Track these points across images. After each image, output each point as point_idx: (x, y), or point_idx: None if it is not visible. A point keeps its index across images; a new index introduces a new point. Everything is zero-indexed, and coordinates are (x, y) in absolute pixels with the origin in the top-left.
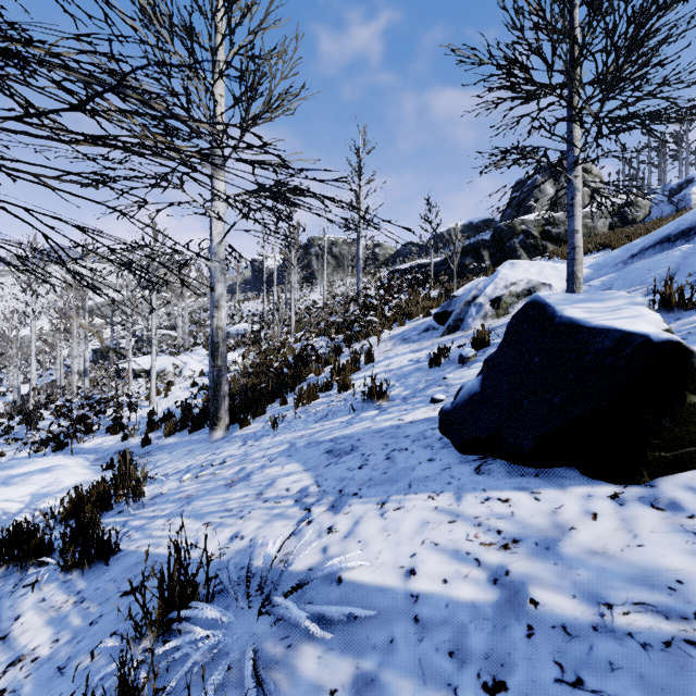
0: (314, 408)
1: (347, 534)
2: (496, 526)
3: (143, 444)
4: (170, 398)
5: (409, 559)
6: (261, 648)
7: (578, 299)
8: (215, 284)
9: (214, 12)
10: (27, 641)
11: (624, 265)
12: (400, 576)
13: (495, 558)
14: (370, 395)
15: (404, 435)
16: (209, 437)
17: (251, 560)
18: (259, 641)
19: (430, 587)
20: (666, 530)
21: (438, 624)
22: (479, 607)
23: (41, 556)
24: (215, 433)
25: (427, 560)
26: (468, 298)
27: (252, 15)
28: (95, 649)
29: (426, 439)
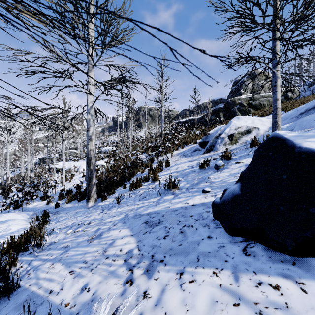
0: (139, 191)
1: (156, 302)
2: None
3: (55, 207)
4: (72, 182)
5: None
6: None
7: (307, 135)
8: (89, 127)
9: None
10: None
11: (297, 118)
12: None
13: None
14: (168, 186)
15: (189, 215)
16: (86, 205)
17: None
18: None
19: None
20: None
21: None
22: None
23: None
24: (89, 203)
25: None
26: (216, 135)
27: None
28: None
29: (204, 220)
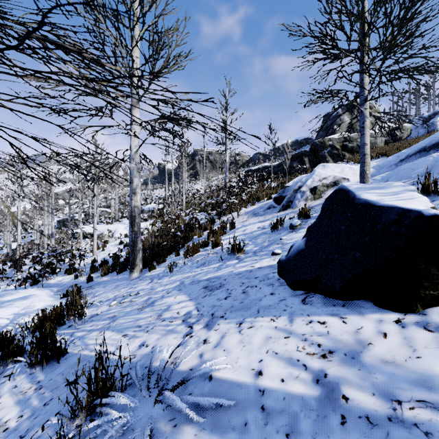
0: (197, 258)
1: (216, 345)
2: (317, 341)
3: (87, 281)
4: (105, 251)
5: (258, 363)
6: (156, 427)
7: (370, 187)
8: (133, 178)
9: (132, 3)
10: (2, 416)
11: (396, 166)
12: (252, 376)
13: (317, 364)
14: (232, 250)
15: (254, 277)
16: (129, 277)
17: (151, 363)
18: (155, 421)
19: (272, 385)
20: (436, 346)
21: (278, 412)
22: (306, 400)
23: (17, 356)
24: (133, 274)
25: (270, 365)
26: (295, 187)
27: (157, 5)
28: (45, 424)
29: (269, 280)
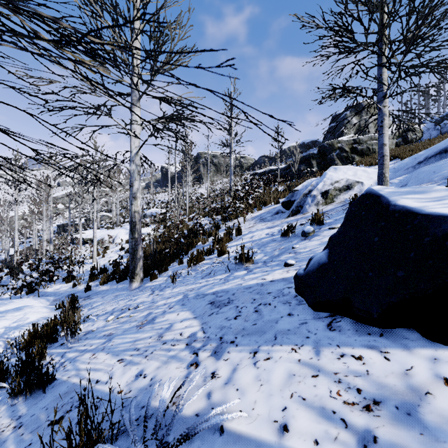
0: (201, 267)
1: (227, 381)
2: (355, 384)
3: (85, 290)
4: (106, 258)
5: (281, 413)
6: None
7: (405, 191)
8: (133, 182)
9: None
10: None
11: (414, 169)
12: (275, 432)
13: (360, 420)
14: (240, 259)
15: (267, 292)
16: (129, 287)
17: (149, 405)
18: None
19: None
20: None
21: None
22: None
23: None
24: (133, 284)
25: (298, 416)
26: (305, 191)
27: None
28: None
29: (285, 296)
